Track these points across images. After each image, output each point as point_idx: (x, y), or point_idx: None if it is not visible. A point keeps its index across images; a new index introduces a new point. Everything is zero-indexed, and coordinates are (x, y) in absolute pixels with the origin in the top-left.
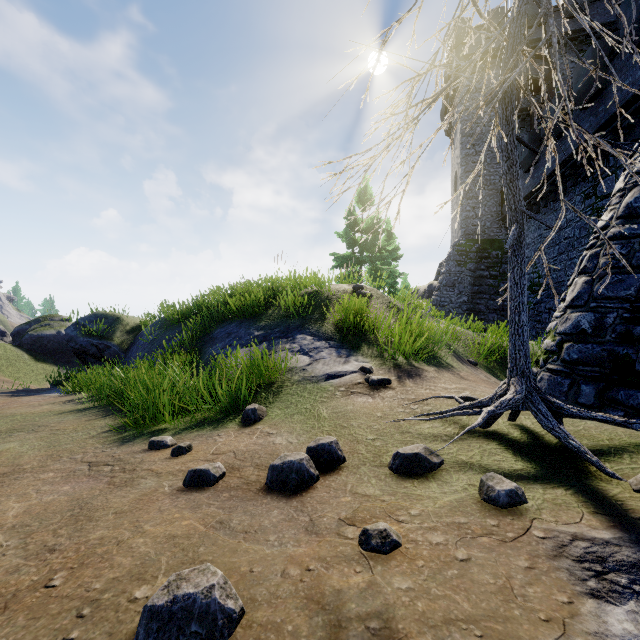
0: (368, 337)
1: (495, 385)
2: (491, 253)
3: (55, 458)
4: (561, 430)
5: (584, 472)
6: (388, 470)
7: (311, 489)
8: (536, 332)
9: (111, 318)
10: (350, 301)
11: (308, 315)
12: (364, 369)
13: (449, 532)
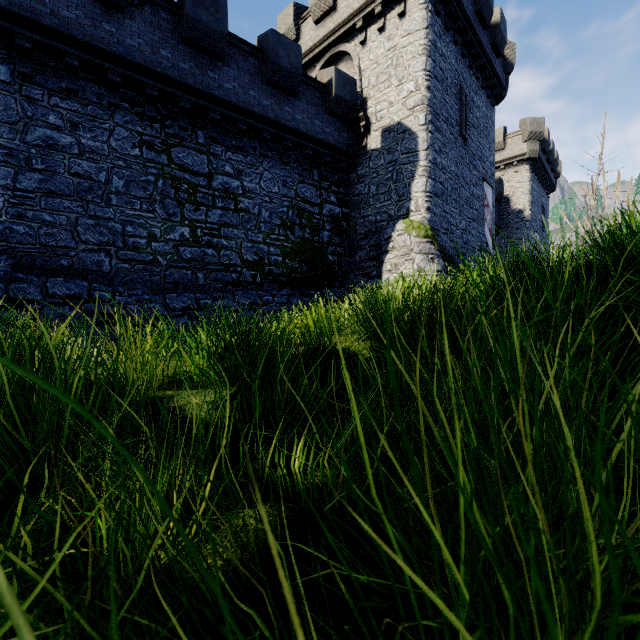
0: None
1: None
2: None
3: None
4: None
5: None
6: None
7: None
8: None
9: None
10: None
11: None
12: None
13: None
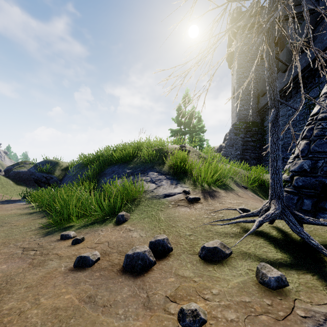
0: (188, 173)
1: (257, 200)
2: (252, 129)
3: (6, 244)
4: (305, 233)
5: (321, 261)
6: (198, 257)
7: (150, 271)
8: None
9: (53, 162)
10: (178, 154)
11: (155, 161)
12: (185, 191)
13: (239, 310)
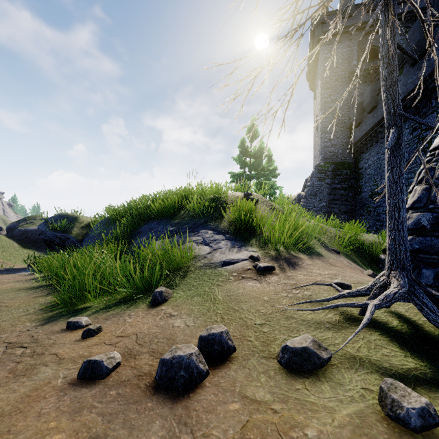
0: (255, 231)
1: (356, 269)
2: (342, 172)
3: None
4: None
5: None
6: (277, 363)
7: (199, 388)
8: (376, 228)
9: (71, 217)
10: (242, 204)
11: (210, 215)
12: (253, 257)
13: None
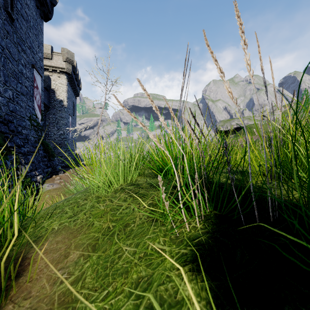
0: None
1: None
2: None
3: None
4: None
5: None
6: None
7: None
8: None
9: None
10: None
11: None
12: None
13: None
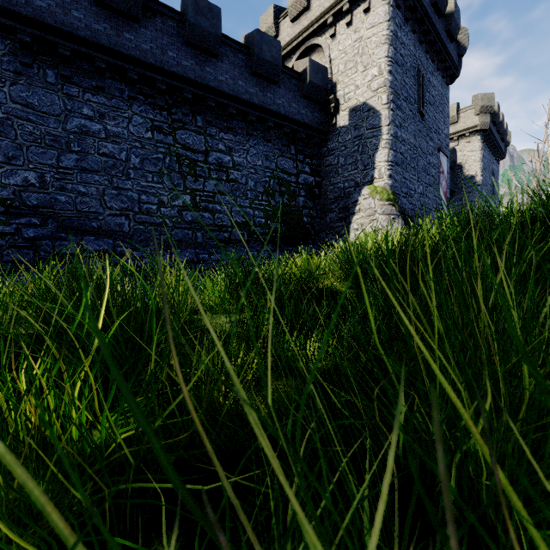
0: None
1: None
2: None
3: None
4: None
5: None
6: None
7: None
8: None
9: None
10: None
11: None
12: None
13: None
